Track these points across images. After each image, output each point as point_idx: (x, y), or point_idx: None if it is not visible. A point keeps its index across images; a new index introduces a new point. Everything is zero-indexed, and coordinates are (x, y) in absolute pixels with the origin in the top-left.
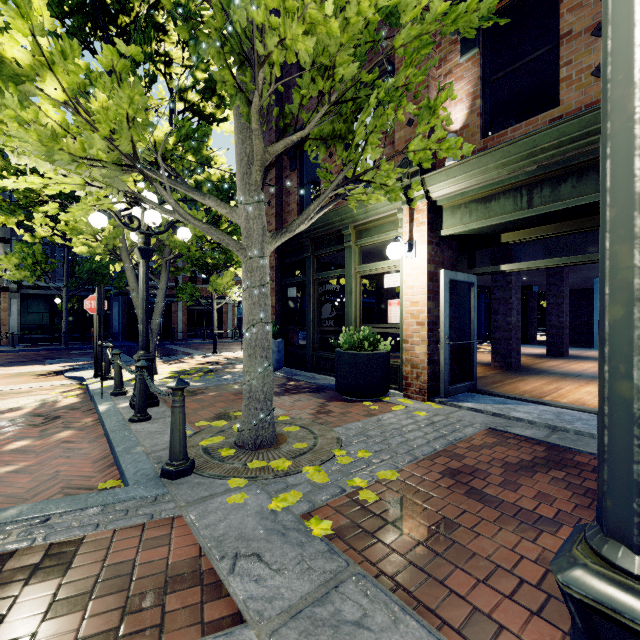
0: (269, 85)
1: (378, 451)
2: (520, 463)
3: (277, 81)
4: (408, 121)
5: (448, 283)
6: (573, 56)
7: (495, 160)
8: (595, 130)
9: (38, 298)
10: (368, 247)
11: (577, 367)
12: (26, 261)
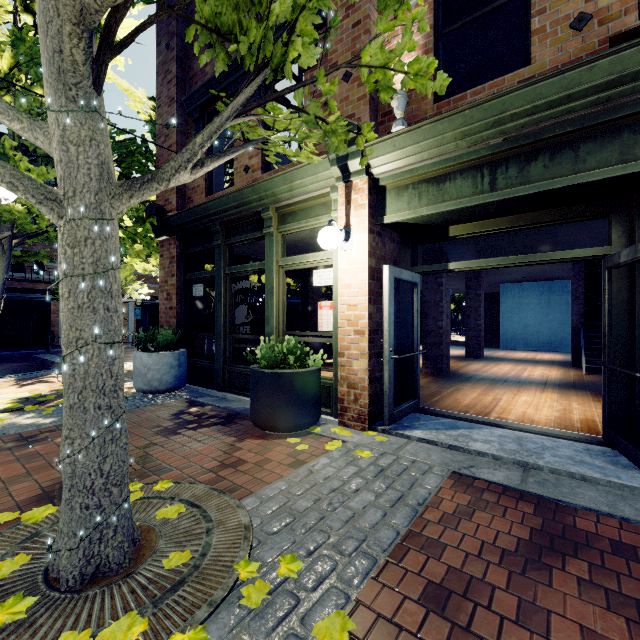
0: (168, 25)
1: (313, 552)
2: (517, 545)
3: (178, 21)
4: (345, 74)
5: (393, 282)
6: (547, 3)
7: (454, 127)
8: (578, 93)
9: None
10: (293, 238)
11: (498, 370)
12: None
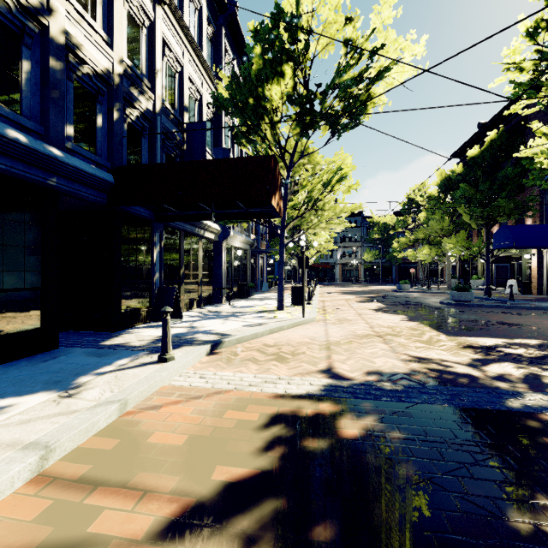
0: None
1: None
2: None
3: None
4: None
5: (495, 266)
6: None
7: None
8: None
9: (368, 266)
10: None
11: None
12: (374, 255)
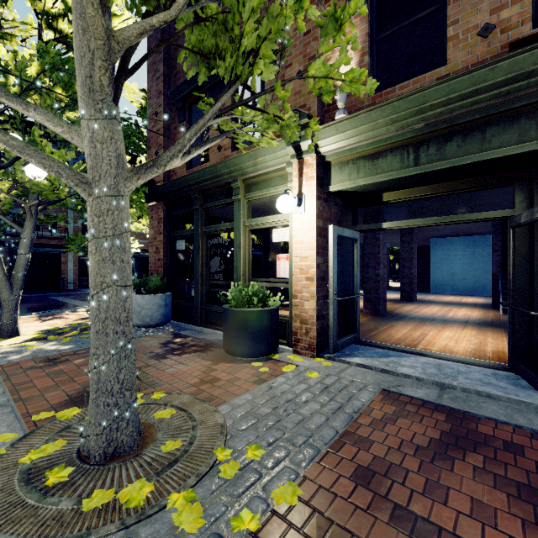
0: (157, 33)
1: (272, 443)
2: (429, 443)
3: (165, 30)
4: (298, 73)
5: (336, 239)
6: (460, 15)
7: (385, 115)
8: (484, 88)
9: None
10: (256, 203)
11: (428, 311)
12: None
